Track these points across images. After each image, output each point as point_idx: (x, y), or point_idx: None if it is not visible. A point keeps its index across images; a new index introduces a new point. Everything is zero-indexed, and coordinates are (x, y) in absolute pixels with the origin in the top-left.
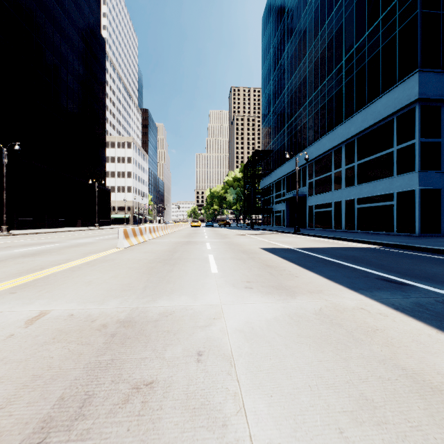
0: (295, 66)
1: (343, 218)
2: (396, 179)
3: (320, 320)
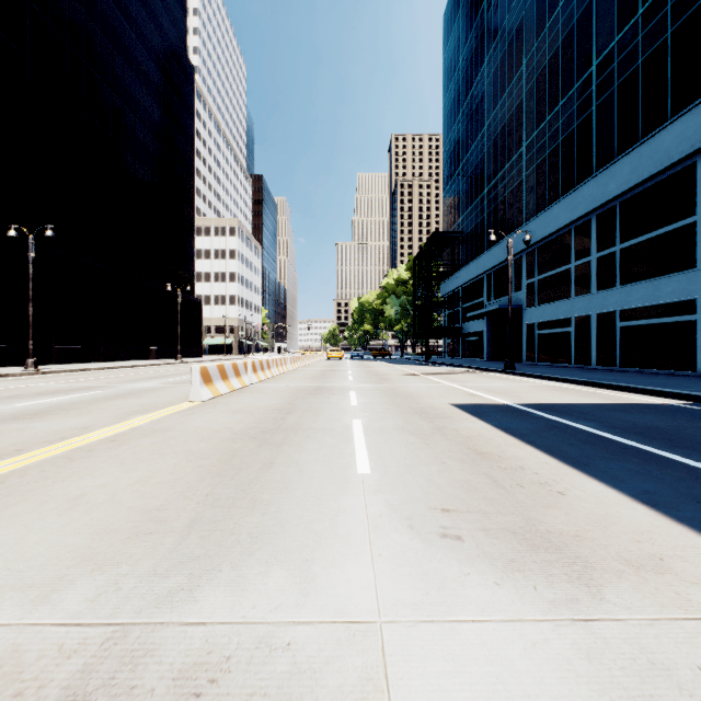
0: (502, 87)
1: (593, 346)
2: None
3: None
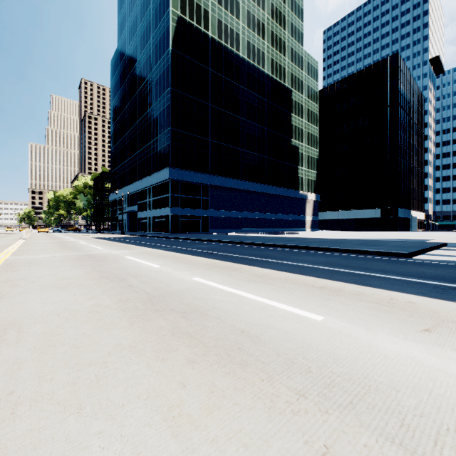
0: (132, 123)
1: (152, 226)
2: (166, 209)
3: (92, 240)
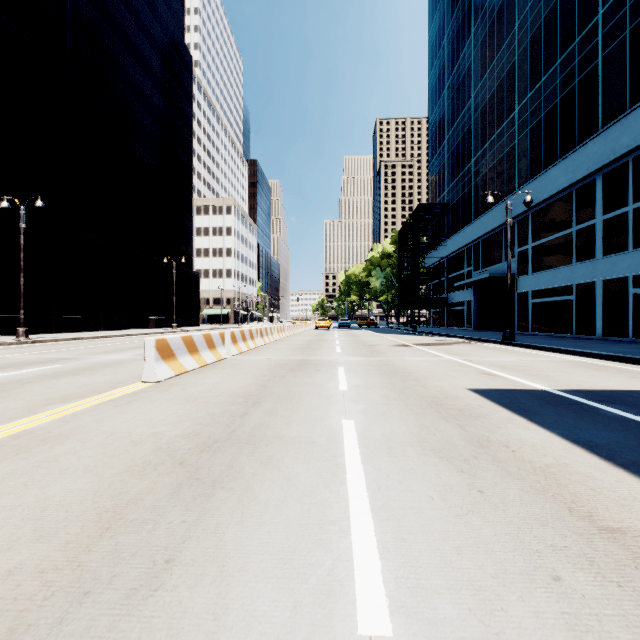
0: (490, 54)
1: (599, 315)
2: None
3: None
